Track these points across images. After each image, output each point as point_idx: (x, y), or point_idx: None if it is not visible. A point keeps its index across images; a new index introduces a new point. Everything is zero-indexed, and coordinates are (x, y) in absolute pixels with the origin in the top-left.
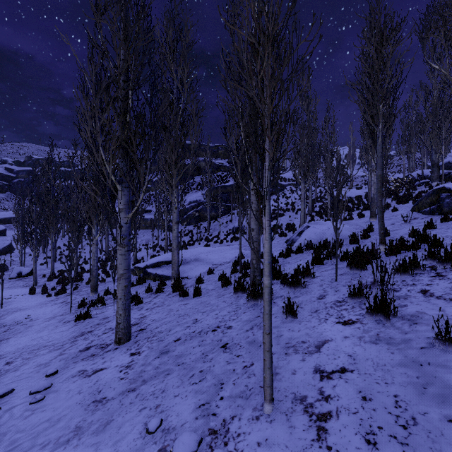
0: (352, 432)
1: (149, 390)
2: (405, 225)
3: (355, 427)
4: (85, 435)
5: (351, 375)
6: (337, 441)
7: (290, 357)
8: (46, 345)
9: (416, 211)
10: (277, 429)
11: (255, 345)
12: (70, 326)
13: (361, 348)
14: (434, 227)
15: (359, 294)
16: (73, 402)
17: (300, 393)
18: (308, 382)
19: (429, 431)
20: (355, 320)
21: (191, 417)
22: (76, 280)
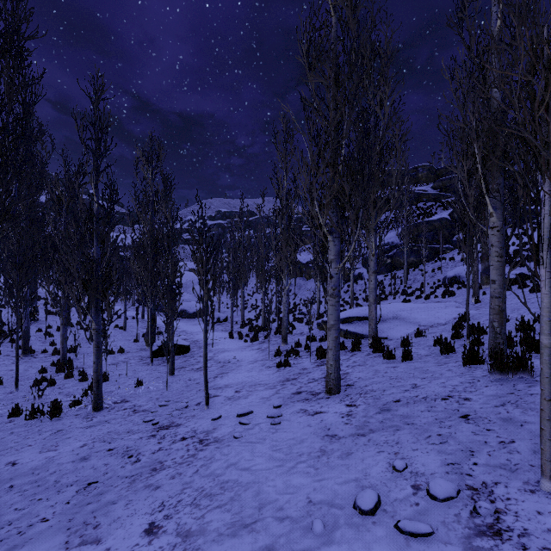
0: None
1: (380, 438)
2: None
3: None
4: (331, 456)
5: None
6: None
7: None
8: (260, 383)
9: None
10: None
11: (512, 423)
12: (273, 371)
13: None
14: None
15: None
16: (307, 431)
17: None
18: None
19: None
20: None
21: (439, 470)
22: (264, 329)
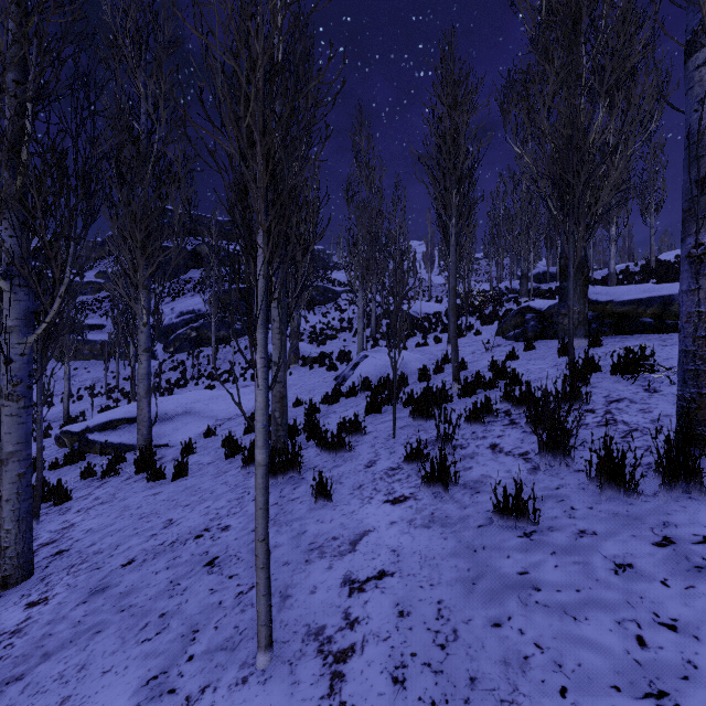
0: (377, 671)
1: (53, 671)
2: (486, 355)
3: (383, 662)
4: None
5: (390, 580)
6: (356, 689)
7: (312, 566)
8: None
9: (500, 336)
10: (272, 693)
11: None
12: None
13: (409, 537)
14: (517, 357)
15: (417, 456)
16: None
17: (317, 622)
18: (331, 602)
19: (470, 646)
20: (408, 495)
21: None
22: None
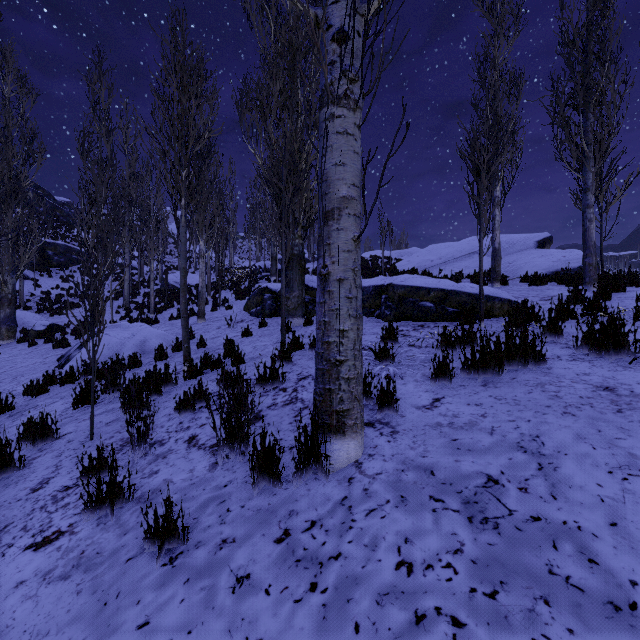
0: None
1: None
2: (229, 330)
3: None
4: None
5: None
6: None
7: None
8: None
9: (247, 311)
10: None
11: None
12: None
13: (32, 604)
14: (251, 334)
15: (97, 468)
16: None
17: None
18: None
19: None
20: (66, 528)
21: None
22: None
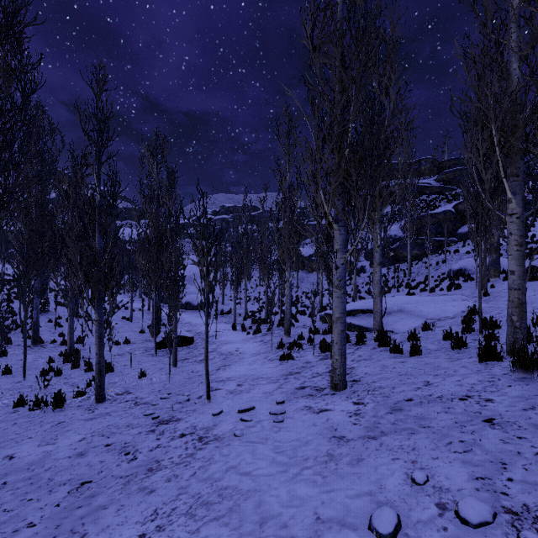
0: None
1: (393, 443)
2: None
3: None
4: (340, 462)
5: None
6: None
7: None
8: (262, 376)
9: None
10: None
11: None
12: (276, 364)
13: None
14: None
15: None
16: (312, 431)
17: None
18: None
19: None
20: None
21: (467, 486)
22: (267, 321)
